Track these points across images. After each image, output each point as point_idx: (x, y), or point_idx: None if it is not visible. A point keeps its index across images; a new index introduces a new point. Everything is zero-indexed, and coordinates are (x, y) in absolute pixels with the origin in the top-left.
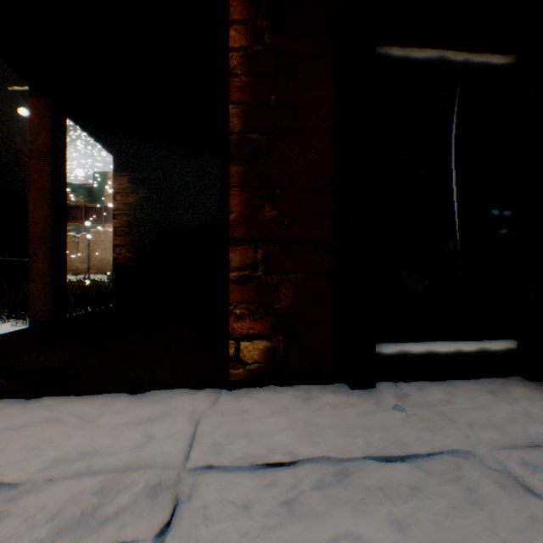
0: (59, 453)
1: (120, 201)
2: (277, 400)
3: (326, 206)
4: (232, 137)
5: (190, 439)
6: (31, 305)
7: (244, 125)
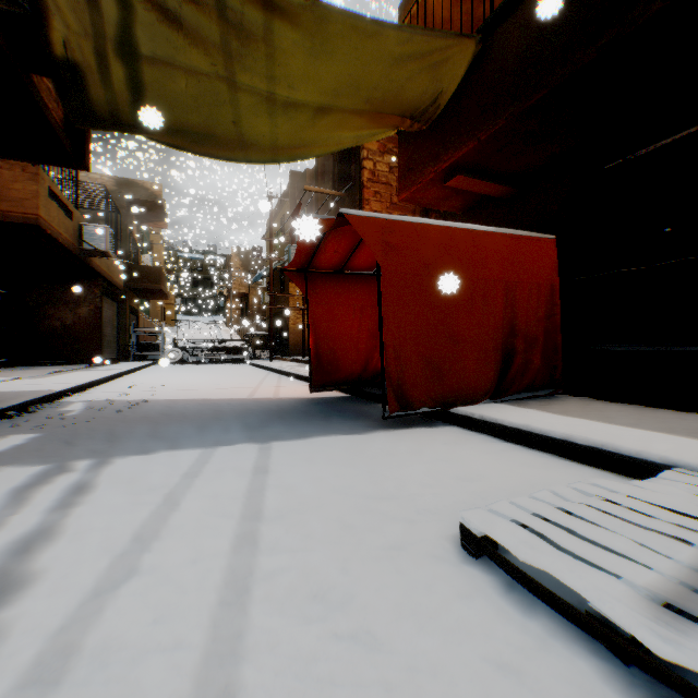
0: None
1: None
2: None
3: None
4: None
5: None
6: None
7: None
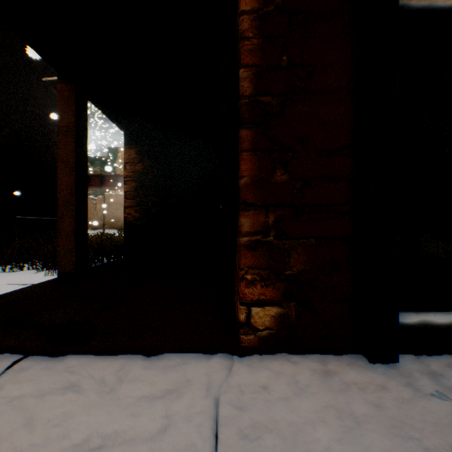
0: (80, 436)
1: (129, 169)
2: (294, 373)
3: (340, 168)
4: (243, 101)
5: (213, 424)
6: (59, 258)
7: (255, 88)
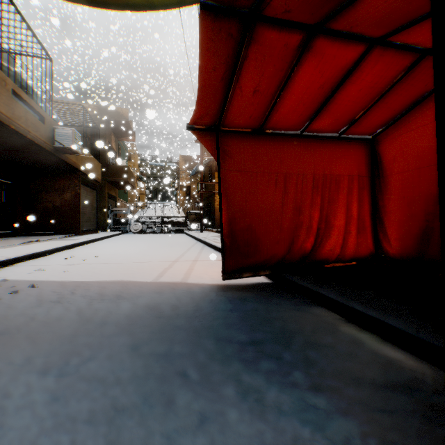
0: None
1: None
2: None
3: None
4: None
5: None
6: None
7: None
